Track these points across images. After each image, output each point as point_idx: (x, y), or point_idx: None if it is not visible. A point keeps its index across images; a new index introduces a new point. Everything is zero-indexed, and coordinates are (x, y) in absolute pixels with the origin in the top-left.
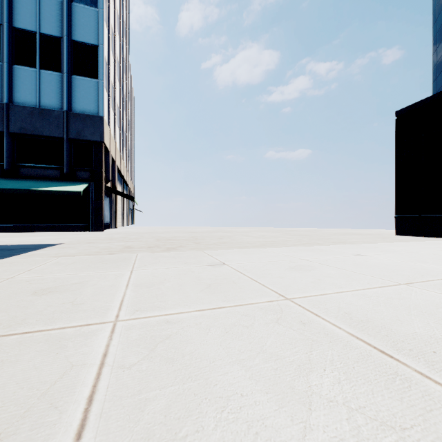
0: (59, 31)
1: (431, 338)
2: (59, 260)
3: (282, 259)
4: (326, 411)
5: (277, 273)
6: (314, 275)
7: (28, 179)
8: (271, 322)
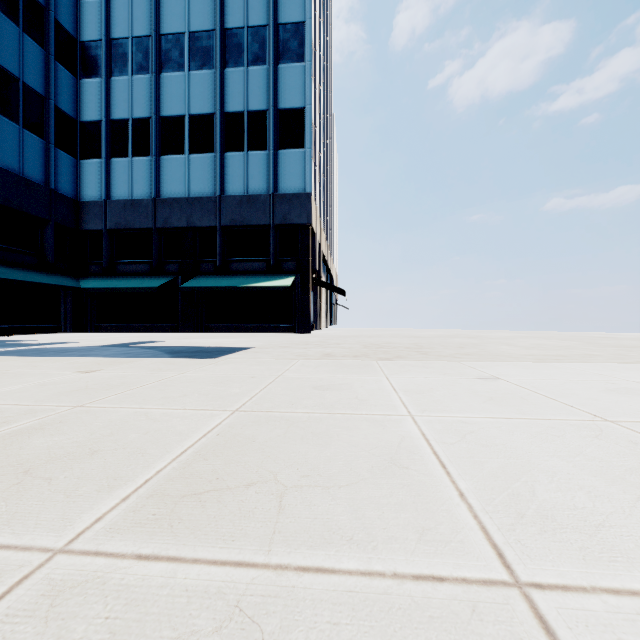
0: (265, 103)
1: None
2: (302, 363)
3: (592, 378)
4: None
5: (585, 394)
6: None
7: (237, 274)
8: (588, 436)
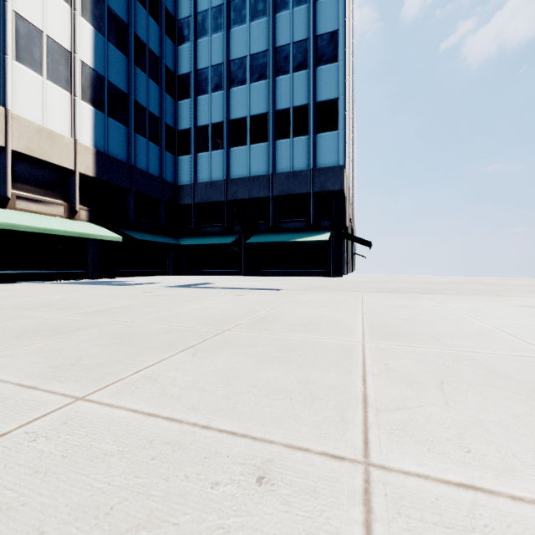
0: (306, 99)
1: None
2: (366, 294)
3: None
4: None
5: None
6: None
7: (285, 232)
8: None
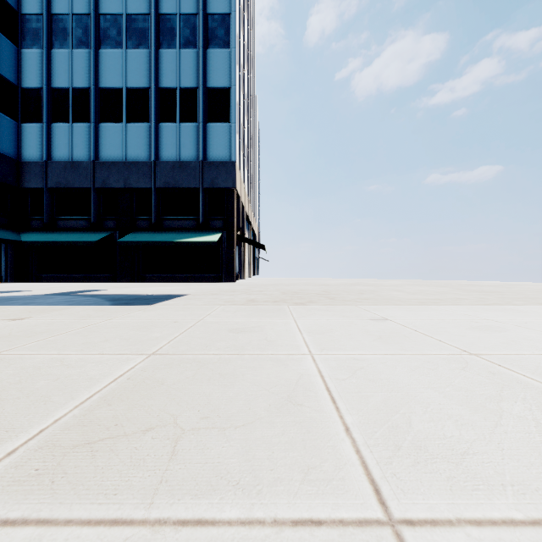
0: (196, 82)
1: None
2: (223, 308)
3: (460, 318)
4: (515, 420)
5: (455, 331)
6: (506, 337)
7: (170, 231)
8: (456, 369)
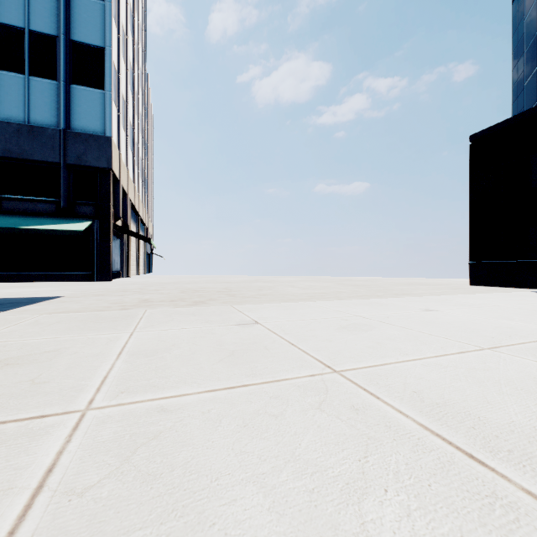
0: (54, 28)
1: (536, 431)
2: (38, 319)
3: (332, 316)
4: None
5: (324, 334)
6: (372, 338)
7: (14, 215)
8: (311, 407)
